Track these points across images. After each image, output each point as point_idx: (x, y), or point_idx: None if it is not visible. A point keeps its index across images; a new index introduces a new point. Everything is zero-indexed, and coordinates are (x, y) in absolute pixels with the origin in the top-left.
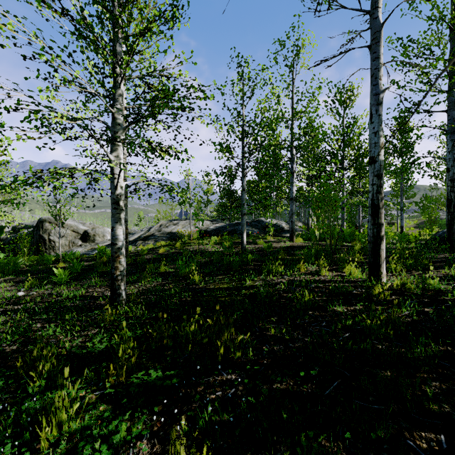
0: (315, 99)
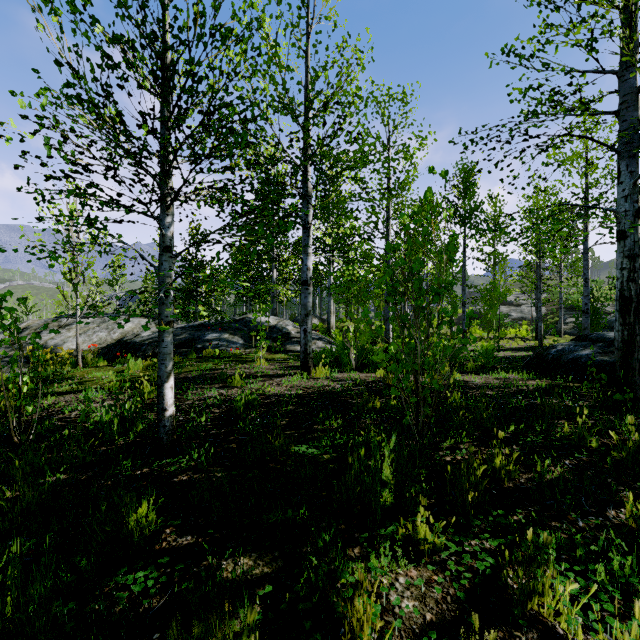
0: (351, 79)
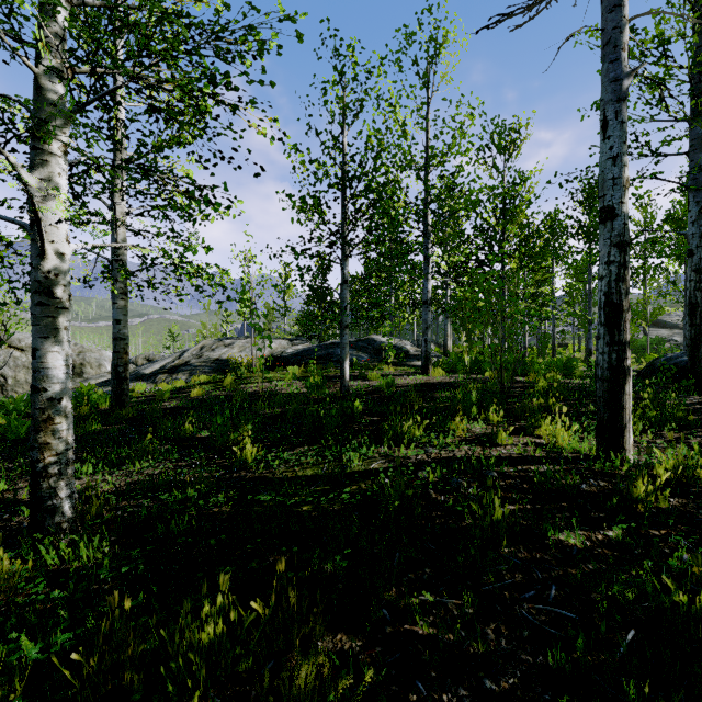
0: (464, 134)
